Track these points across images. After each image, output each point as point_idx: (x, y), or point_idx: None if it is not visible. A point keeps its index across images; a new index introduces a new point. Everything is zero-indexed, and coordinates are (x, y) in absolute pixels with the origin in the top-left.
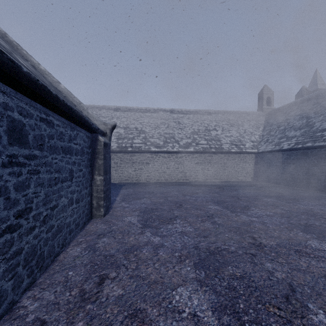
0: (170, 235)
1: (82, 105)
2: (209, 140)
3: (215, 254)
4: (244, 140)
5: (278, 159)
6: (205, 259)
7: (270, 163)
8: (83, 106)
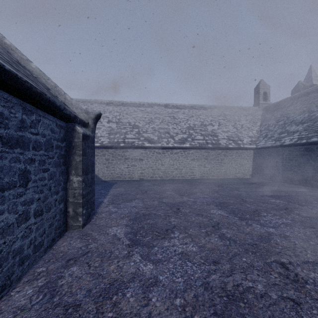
0: (167, 260)
1: (59, 89)
2: (205, 135)
3: (237, 302)
4: (242, 136)
5: (279, 155)
6: (224, 312)
7: (270, 160)
8: (60, 90)
